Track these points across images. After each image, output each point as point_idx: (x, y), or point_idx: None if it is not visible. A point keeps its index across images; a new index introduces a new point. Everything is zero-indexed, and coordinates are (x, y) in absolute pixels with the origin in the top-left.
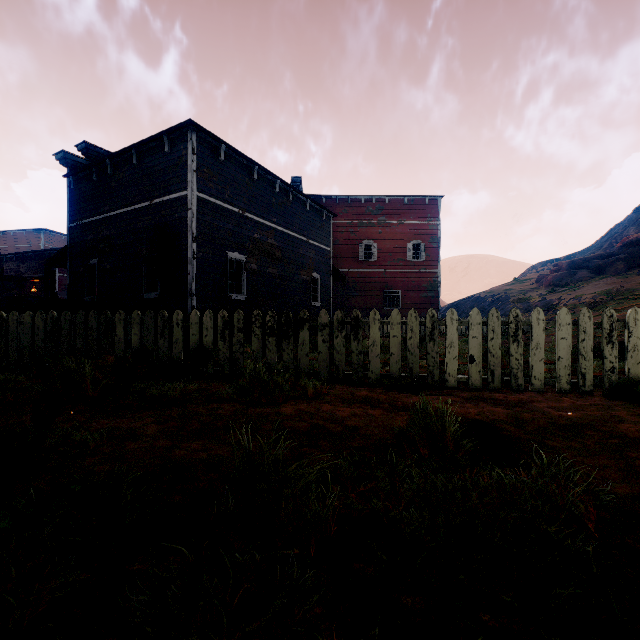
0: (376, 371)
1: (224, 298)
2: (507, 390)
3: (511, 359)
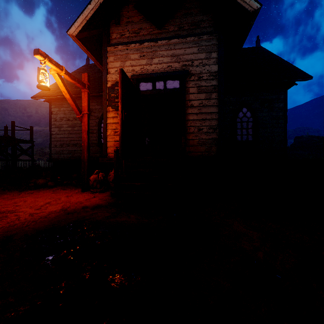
0: None
1: None
2: None
3: None
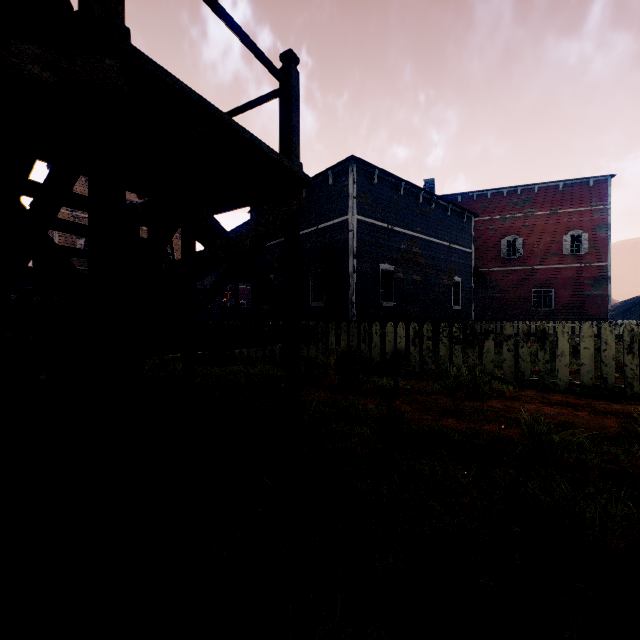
0: (564, 379)
1: (376, 305)
2: None
3: None
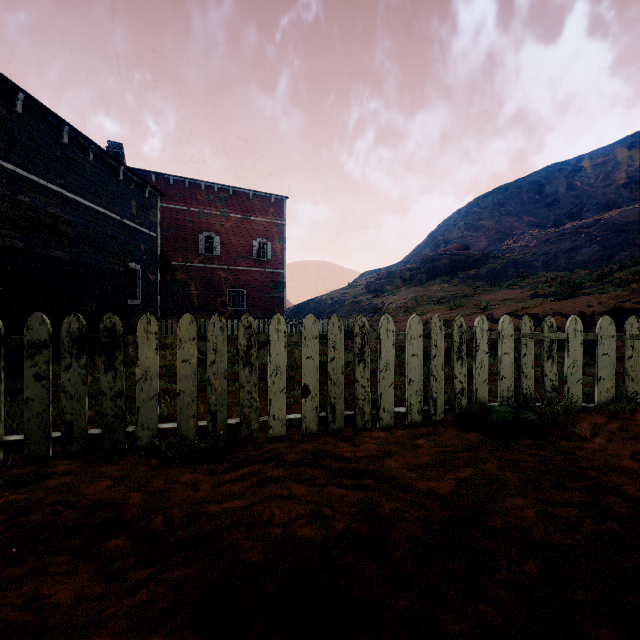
0: (151, 424)
1: None
2: (352, 432)
3: (357, 387)
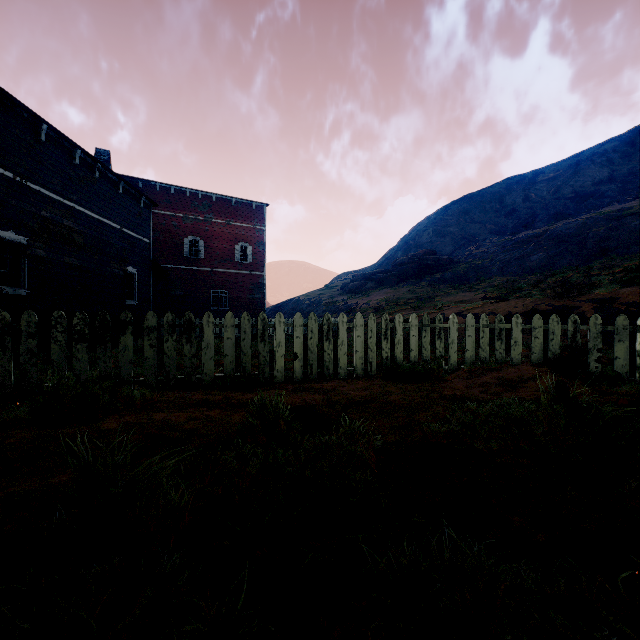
0: (210, 373)
1: None
2: (322, 380)
3: (325, 354)
